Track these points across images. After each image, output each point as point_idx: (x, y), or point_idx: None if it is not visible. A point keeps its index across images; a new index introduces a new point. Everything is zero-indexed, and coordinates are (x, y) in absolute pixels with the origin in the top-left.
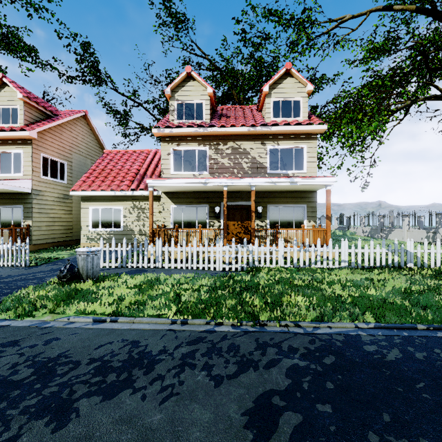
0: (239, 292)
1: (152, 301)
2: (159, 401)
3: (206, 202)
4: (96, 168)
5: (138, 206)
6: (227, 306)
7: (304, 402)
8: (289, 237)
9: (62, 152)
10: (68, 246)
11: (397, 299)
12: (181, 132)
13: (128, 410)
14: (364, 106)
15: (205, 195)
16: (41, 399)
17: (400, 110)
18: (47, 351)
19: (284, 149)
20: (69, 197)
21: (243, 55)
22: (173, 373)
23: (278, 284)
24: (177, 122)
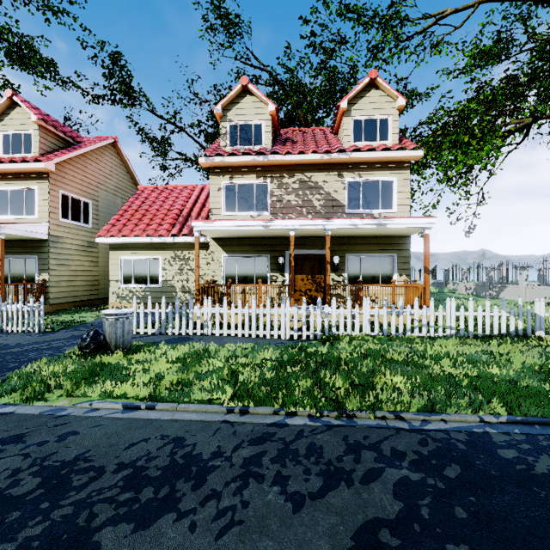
0: (316, 369)
1: (201, 381)
2: (214, 534)
3: (267, 250)
4: (128, 209)
5: (180, 255)
6: (301, 388)
7: (428, 541)
8: (375, 295)
9: (86, 188)
10: (94, 307)
11: (532, 381)
12: (235, 162)
13: (171, 548)
14: (473, 124)
15: (265, 241)
16: (48, 527)
17: (519, 129)
18: (61, 451)
19: (368, 182)
20: (95, 245)
21: (312, 64)
22: (232, 488)
23: (366, 359)
24: (230, 149)
